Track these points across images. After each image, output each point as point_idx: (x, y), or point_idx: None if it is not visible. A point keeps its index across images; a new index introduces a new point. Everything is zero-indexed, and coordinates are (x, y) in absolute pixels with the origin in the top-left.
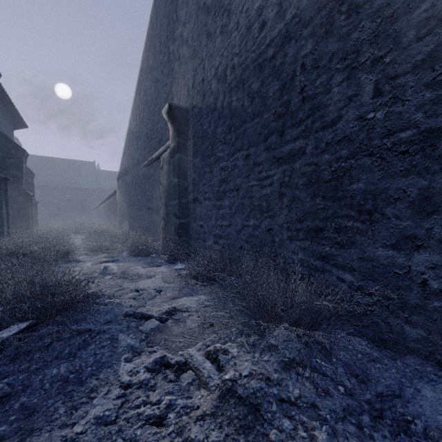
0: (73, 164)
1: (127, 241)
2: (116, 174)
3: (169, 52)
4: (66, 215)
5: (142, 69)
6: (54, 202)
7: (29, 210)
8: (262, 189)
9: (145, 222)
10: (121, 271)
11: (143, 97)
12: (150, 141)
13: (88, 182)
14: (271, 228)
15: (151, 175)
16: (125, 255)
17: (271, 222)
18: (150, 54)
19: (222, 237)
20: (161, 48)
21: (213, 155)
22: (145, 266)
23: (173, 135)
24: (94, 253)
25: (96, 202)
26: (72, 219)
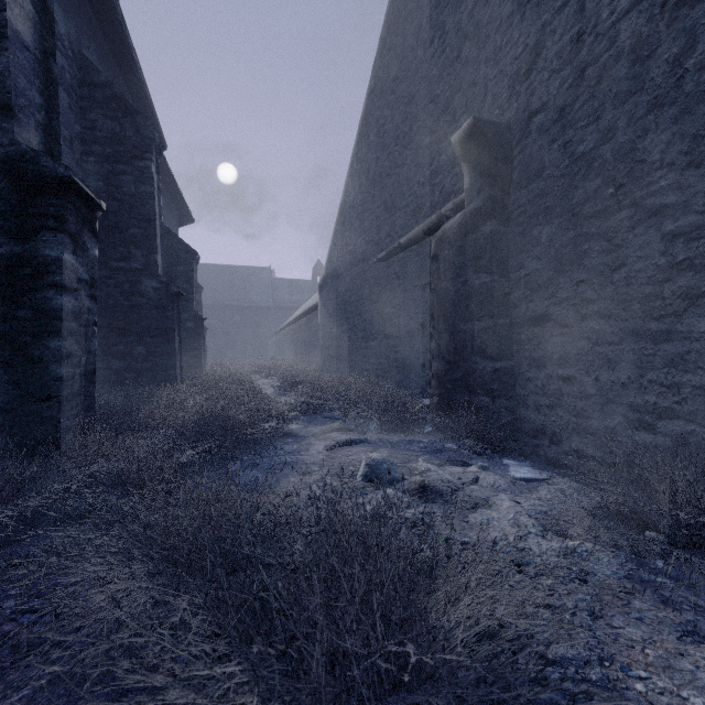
0: (243, 272)
1: (372, 400)
2: (299, 283)
3: (443, 33)
4: (235, 346)
5: (373, 91)
6: (220, 326)
7: (201, 340)
8: None
9: (380, 360)
10: (397, 472)
11: (375, 139)
12: (392, 215)
13: (262, 297)
14: None
15: (395, 276)
16: (373, 429)
17: None
18: (391, 58)
19: (675, 414)
20: (420, 35)
21: (627, 207)
22: (434, 460)
23: (476, 184)
24: (310, 418)
25: (272, 325)
26: (243, 351)
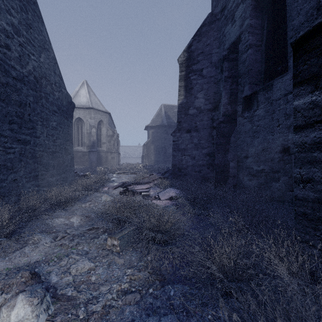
0: None
1: None
2: None
3: None
4: None
5: None
6: None
7: None
8: (7, 154)
9: None
10: None
11: None
12: None
13: None
14: (17, 179)
15: None
16: None
17: (16, 175)
18: None
19: None
20: None
21: None
22: None
23: None
24: None
25: None
26: None
